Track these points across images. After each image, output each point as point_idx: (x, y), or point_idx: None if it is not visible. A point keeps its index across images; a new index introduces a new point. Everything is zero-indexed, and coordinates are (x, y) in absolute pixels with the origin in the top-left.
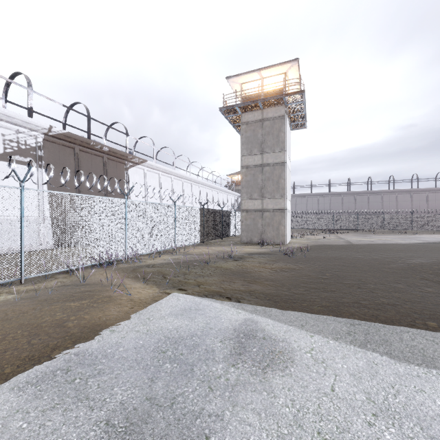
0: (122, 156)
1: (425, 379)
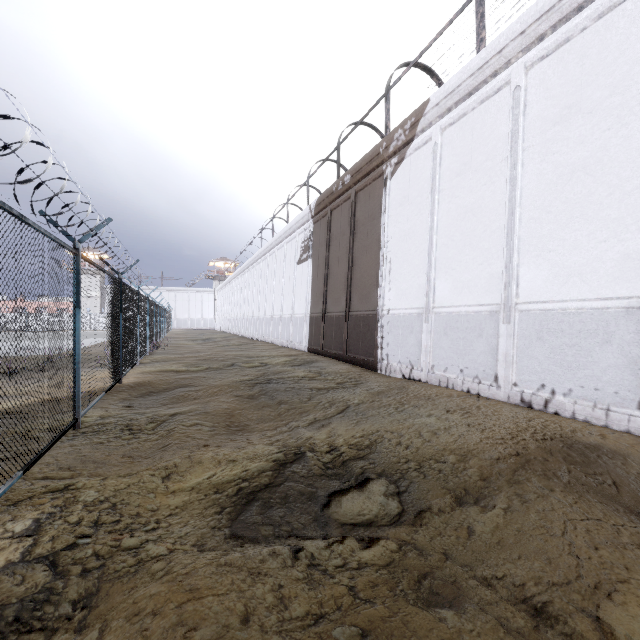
0: (371, 164)
1: None
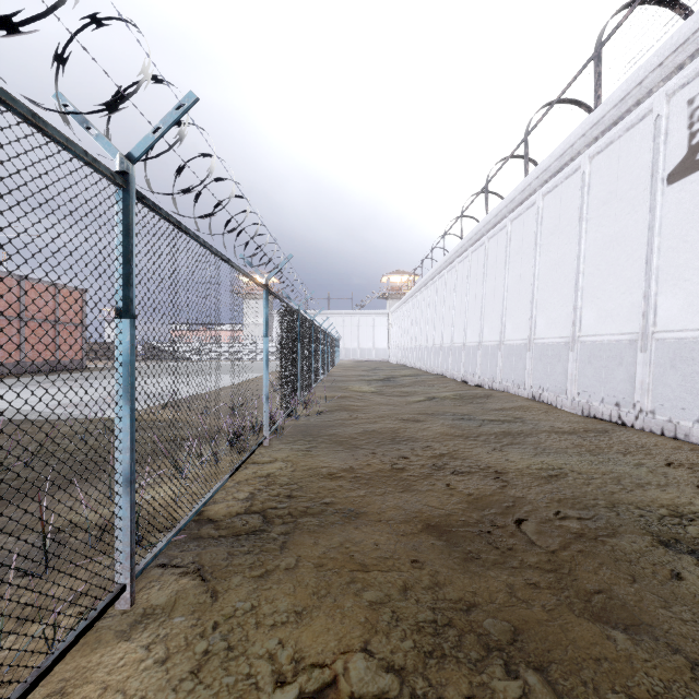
0: None
1: (2, 406)
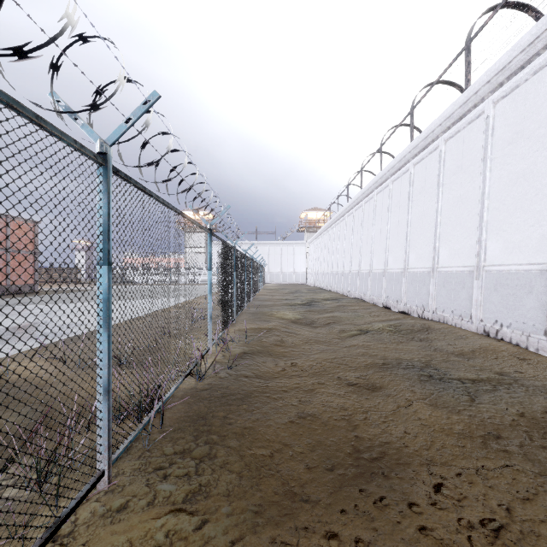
0: None
1: None
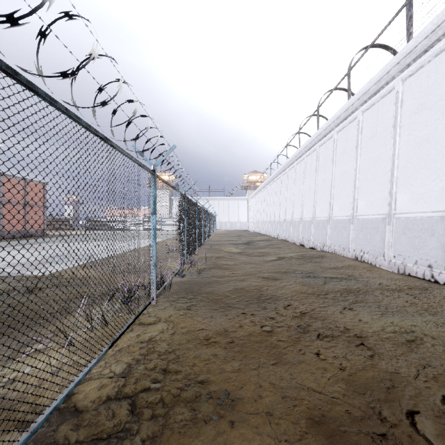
0: None
1: None
